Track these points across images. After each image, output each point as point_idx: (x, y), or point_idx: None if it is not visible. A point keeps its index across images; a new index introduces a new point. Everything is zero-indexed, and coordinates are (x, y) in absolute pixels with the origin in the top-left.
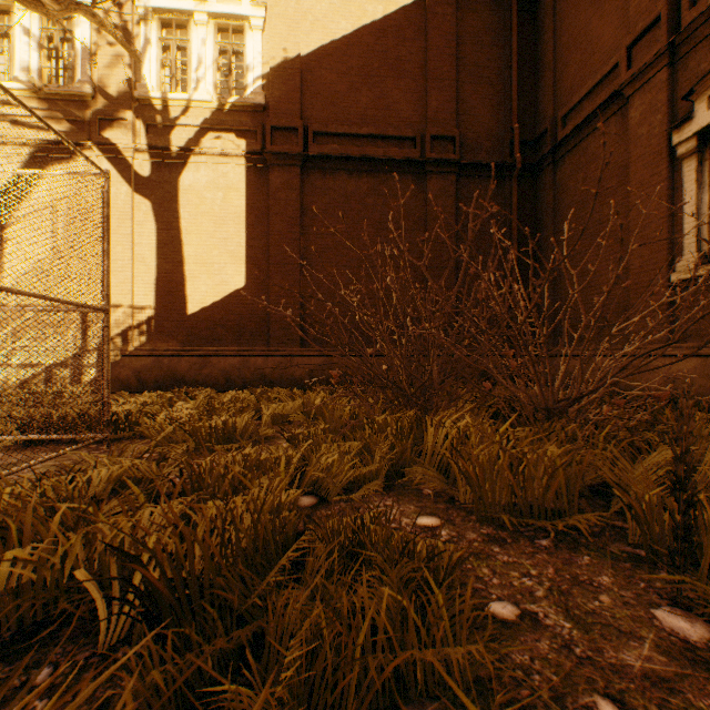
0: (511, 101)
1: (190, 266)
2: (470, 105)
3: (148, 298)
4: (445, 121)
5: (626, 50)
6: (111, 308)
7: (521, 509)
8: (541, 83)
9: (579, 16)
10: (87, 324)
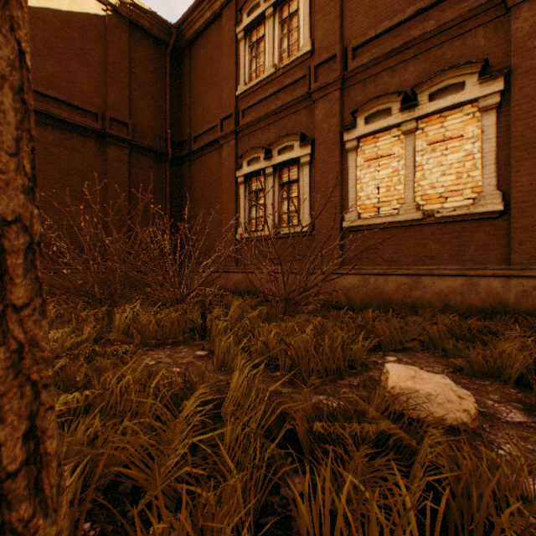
0: (167, 115)
1: None
2: (140, 106)
3: None
4: (122, 110)
5: (221, 121)
6: None
7: (161, 338)
8: (184, 112)
9: (202, 87)
10: None
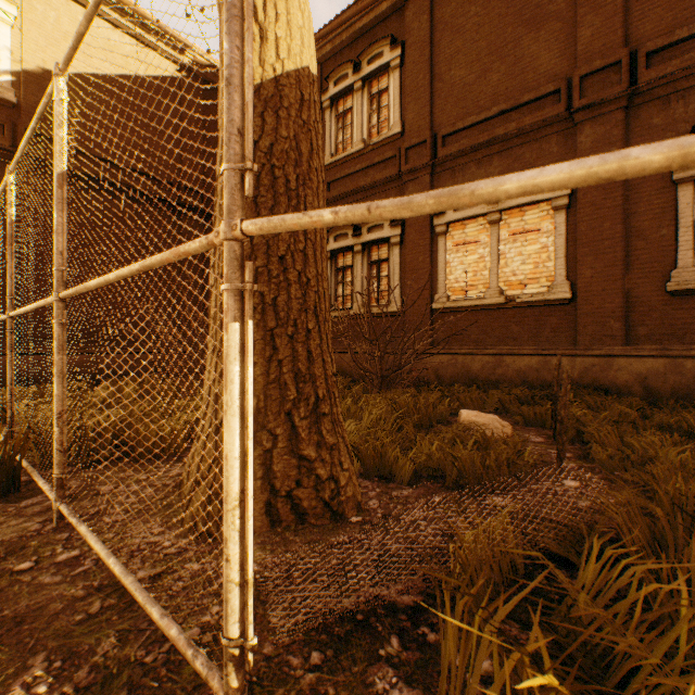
0: None
1: None
2: (214, 172)
3: None
4: (196, 178)
5: None
6: None
7: None
8: None
9: None
10: None
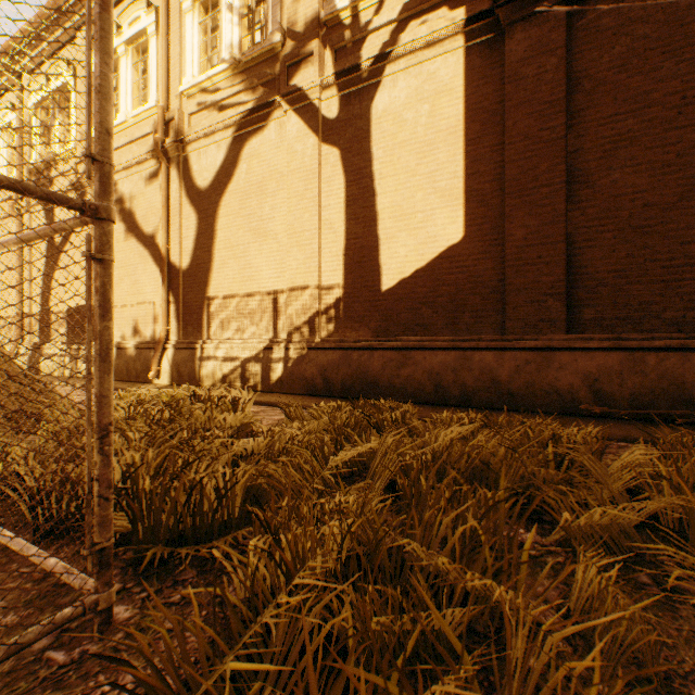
0: None
1: (384, 224)
2: None
3: (335, 275)
4: None
5: None
6: (298, 291)
7: None
8: None
9: None
10: (277, 312)
